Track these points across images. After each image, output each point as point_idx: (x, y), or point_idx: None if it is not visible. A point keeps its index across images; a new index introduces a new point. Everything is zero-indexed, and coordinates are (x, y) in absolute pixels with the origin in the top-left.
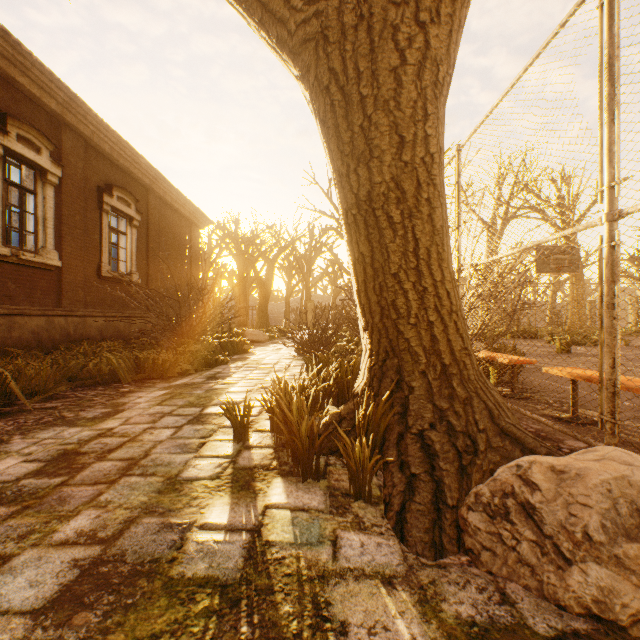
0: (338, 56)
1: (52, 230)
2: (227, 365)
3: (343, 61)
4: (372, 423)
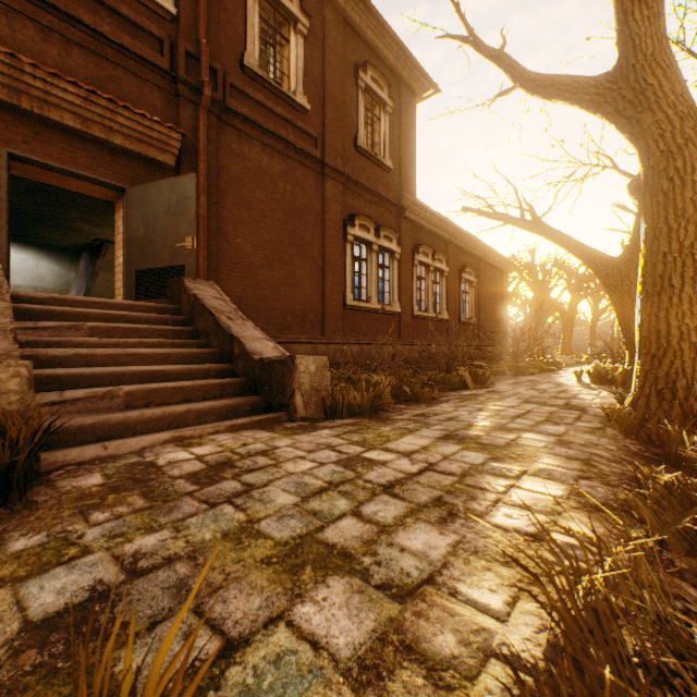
0: (611, 281)
1: (444, 301)
2: (554, 372)
3: (612, 282)
4: (624, 375)
